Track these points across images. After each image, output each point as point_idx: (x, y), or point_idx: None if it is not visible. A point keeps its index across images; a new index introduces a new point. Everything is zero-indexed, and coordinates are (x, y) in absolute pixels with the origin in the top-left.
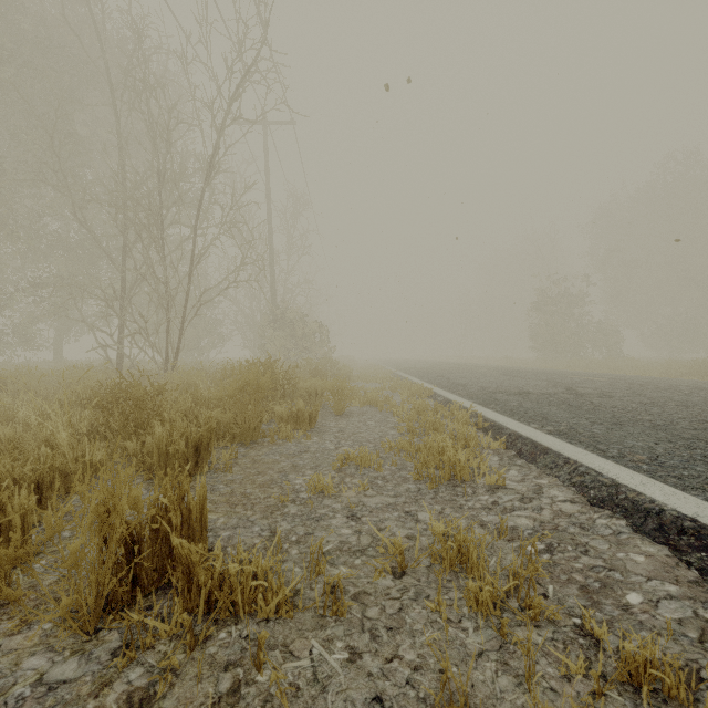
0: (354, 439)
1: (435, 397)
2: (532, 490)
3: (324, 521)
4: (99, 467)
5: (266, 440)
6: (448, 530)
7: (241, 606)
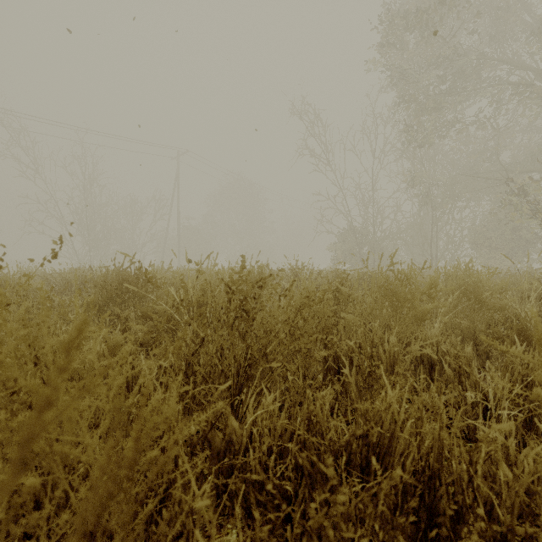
0: None
1: None
2: None
3: None
4: None
5: None
6: None
7: None
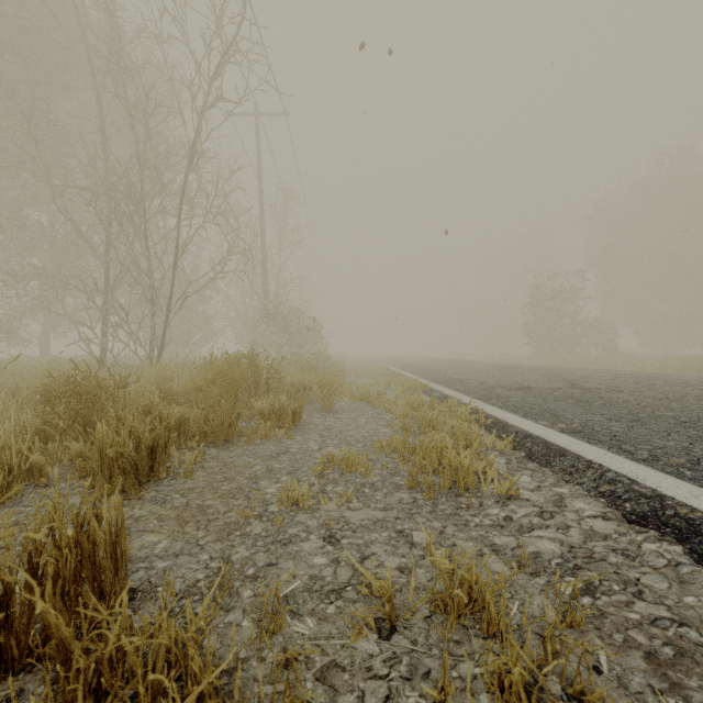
0: (341, 438)
1: (430, 393)
2: (552, 501)
3: (294, 545)
4: (35, 472)
5: (242, 440)
6: (455, 568)
7: (143, 701)
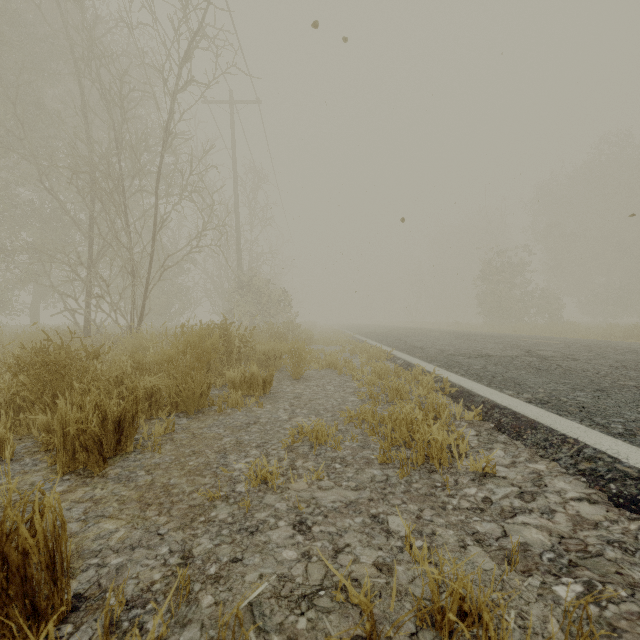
0: (311, 407)
1: (394, 360)
2: (530, 480)
3: (261, 534)
4: None
5: (213, 409)
6: (446, 580)
7: None
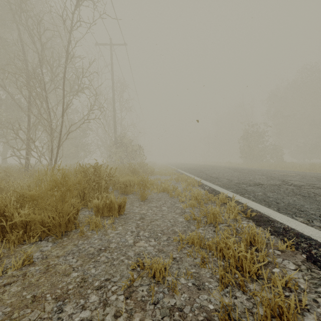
0: (151, 229)
1: (203, 186)
2: None
3: None
4: None
5: (78, 231)
6: None
7: None
